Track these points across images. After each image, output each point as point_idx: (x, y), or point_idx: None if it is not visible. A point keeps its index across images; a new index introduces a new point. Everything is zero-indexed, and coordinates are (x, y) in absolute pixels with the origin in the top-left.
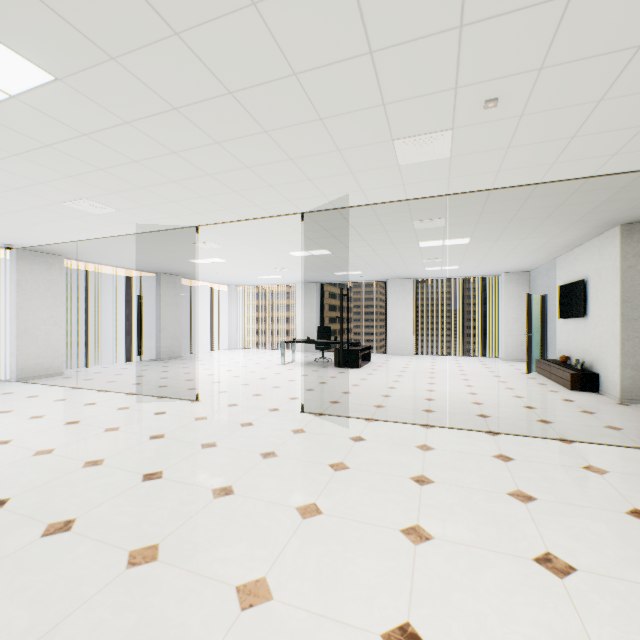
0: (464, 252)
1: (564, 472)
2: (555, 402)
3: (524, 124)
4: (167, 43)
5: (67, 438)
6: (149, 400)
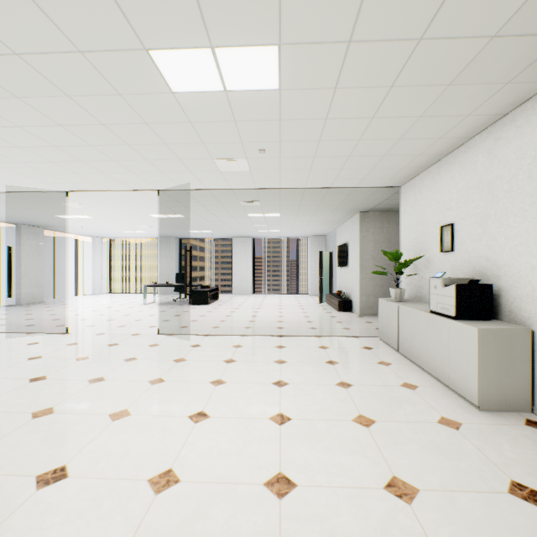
0: (280, 221)
1: (308, 350)
2: (326, 318)
3: (284, 161)
4: (61, 98)
5: None
6: (19, 336)
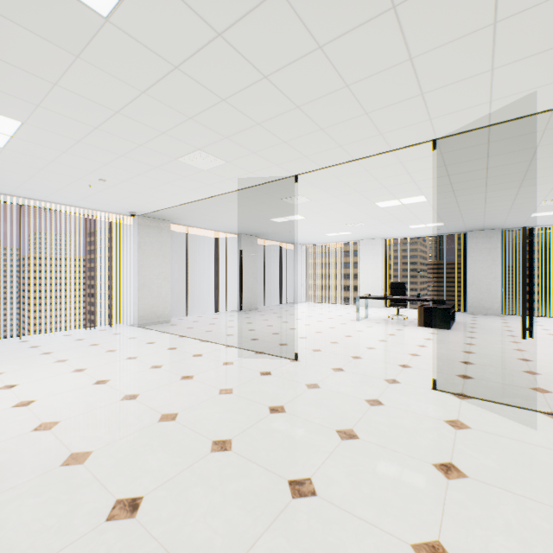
0: None
1: None
2: None
3: None
4: None
5: (186, 399)
6: (248, 355)
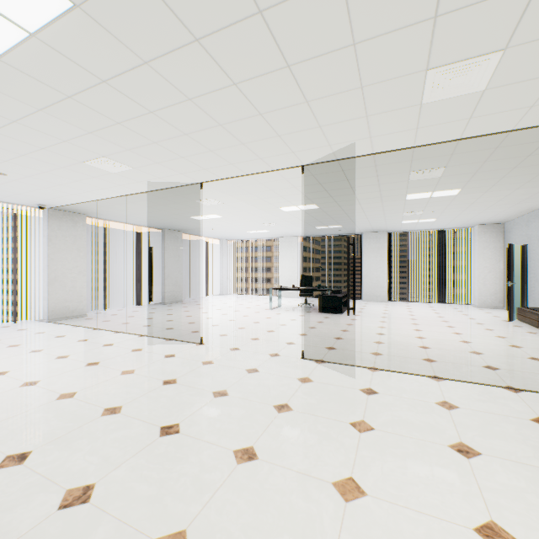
0: (448, 204)
1: None
2: None
3: None
4: None
5: (88, 380)
6: (159, 342)
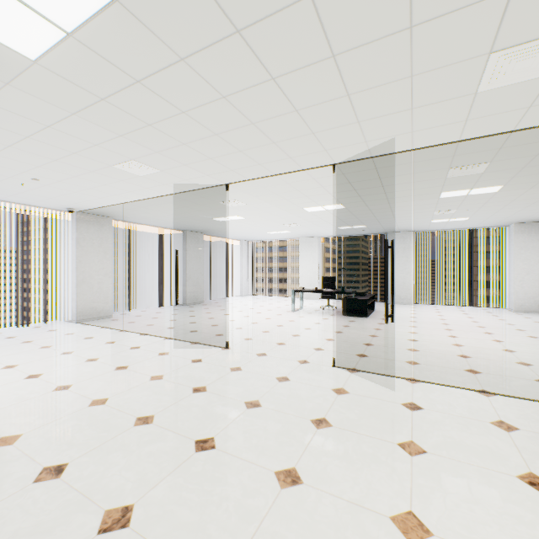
0: (485, 202)
1: None
2: None
3: None
4: None
5: (118, 386)
6: (184, 346)
